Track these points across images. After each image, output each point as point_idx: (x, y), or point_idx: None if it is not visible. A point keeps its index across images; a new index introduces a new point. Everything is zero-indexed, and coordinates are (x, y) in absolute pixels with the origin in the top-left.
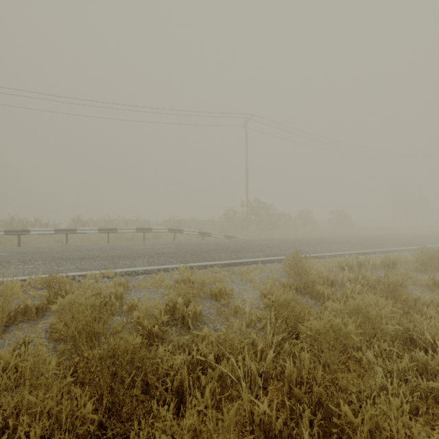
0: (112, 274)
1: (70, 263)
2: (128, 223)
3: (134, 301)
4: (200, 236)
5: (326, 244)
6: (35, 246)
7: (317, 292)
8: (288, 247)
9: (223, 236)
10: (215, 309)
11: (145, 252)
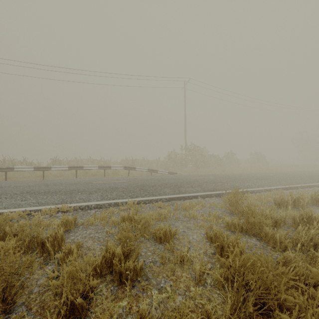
0: (65, 208)
1: (33, 197)
2: (94, 162)
3: (72, 247)
4: (149, 173)
5: (253, 180)
6: (17, 180)
7: (266, 234)
8: (221, 182)
9: (167, 172)
10: (159, 255)
11: (101, 186)
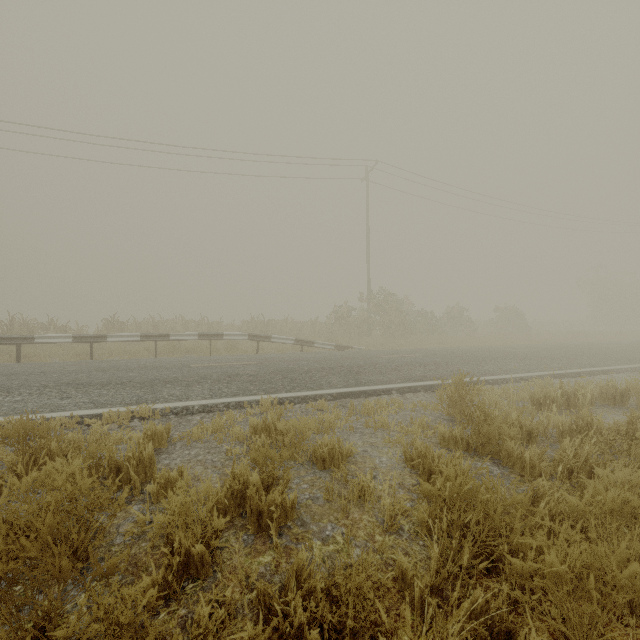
0: (146, 412)
1: (82, 392)
2: (189, 326)
3: (171, 474)
4: (297, 347)
5: (498, 360)
6: (41, 362)
7: (509, 454)
8: (437, 364)
9: (333, 346)
10: (323, 487)
11: (208, 372)
